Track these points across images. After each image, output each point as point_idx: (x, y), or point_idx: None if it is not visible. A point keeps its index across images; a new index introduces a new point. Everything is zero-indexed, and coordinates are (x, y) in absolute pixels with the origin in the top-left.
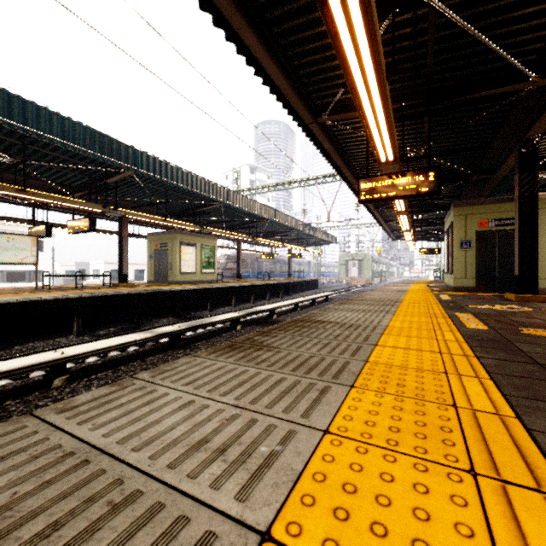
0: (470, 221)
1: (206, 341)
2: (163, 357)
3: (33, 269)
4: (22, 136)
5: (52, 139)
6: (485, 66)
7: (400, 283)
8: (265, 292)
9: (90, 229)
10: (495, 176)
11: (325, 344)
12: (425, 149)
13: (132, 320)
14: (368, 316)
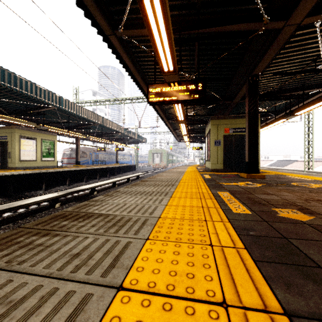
0: (220, 128)
1: (14, 223)
2: None
3: None
4: None
5: None
6: (235, 7)
7: (182, 167)
8: (96, 174)
9: None
10: (233, 102)
11: (13, 303)
12: (195, 76)
13: None
14: (147, 201)
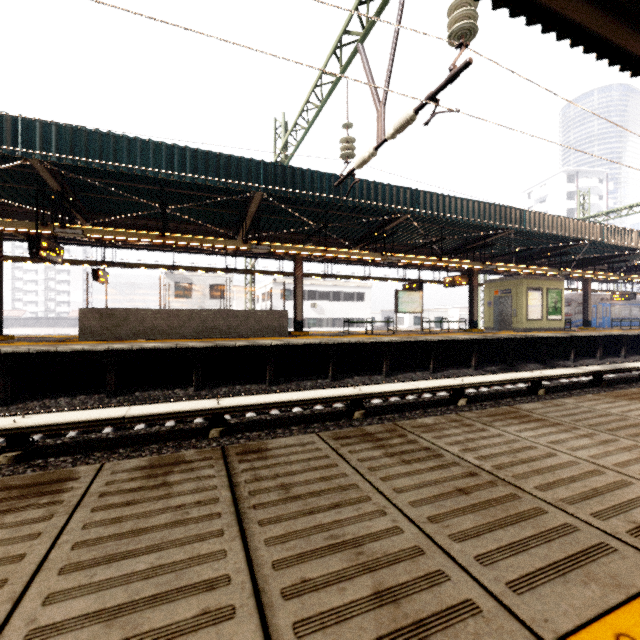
0: None
1: (626, 385)
2: (599, 391)
3: (358, 316)
4: (443, 222)
5: (474, 221)
6: None
7: None
8: (639, 344)
9: (468, 283)
10: None
11: None
12: None
13: (506, 362)
14: None
